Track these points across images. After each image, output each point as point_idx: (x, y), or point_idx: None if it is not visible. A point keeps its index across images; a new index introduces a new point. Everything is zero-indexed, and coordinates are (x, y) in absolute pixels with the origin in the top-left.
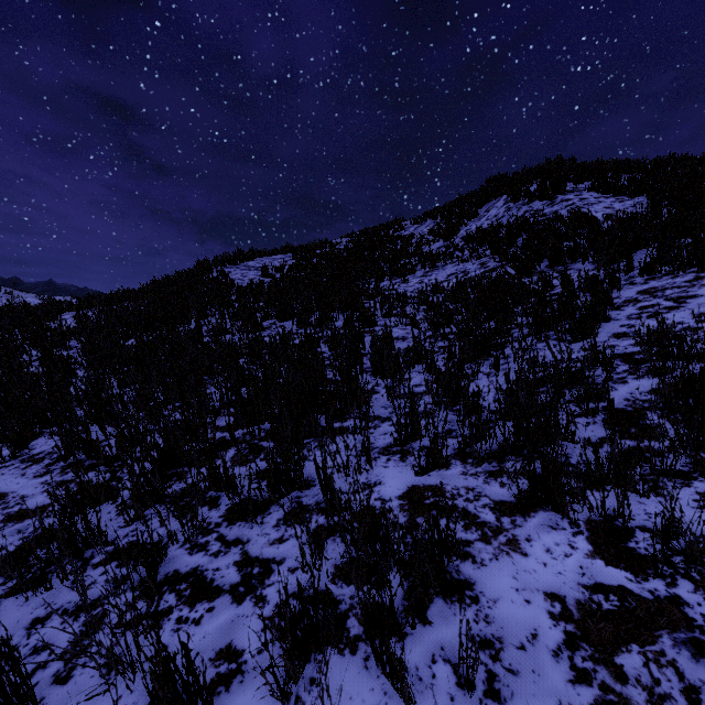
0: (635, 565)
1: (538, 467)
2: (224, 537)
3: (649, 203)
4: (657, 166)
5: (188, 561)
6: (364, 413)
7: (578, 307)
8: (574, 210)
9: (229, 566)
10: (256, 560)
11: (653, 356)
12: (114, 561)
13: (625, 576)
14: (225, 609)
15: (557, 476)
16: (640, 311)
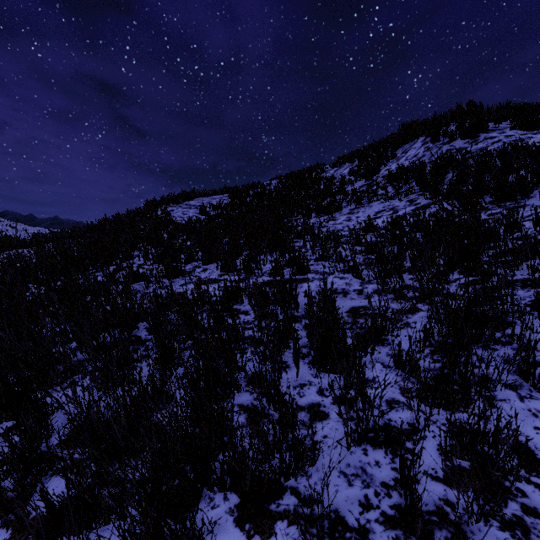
0: None
1: None
2: None
3: None
4: None
5: None
6: None
7: None
8: (516, 143)
9: None
10: None
11: None
12: None
13: None
14: None
15: None
16: None
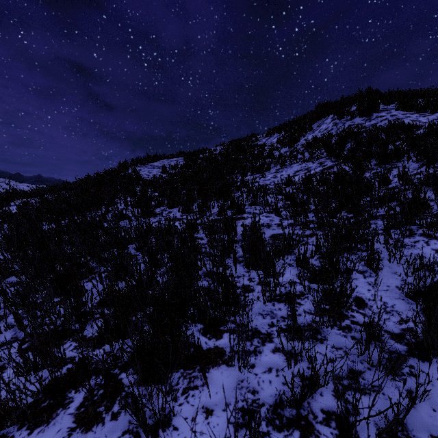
0: None
1: None
2: None
3: None
4: None
5: None
6: (244, 348)
7: None
8: (394, 122)
9: None
10: None
11: None
12: None
13: None
14: None
15: None
16: None
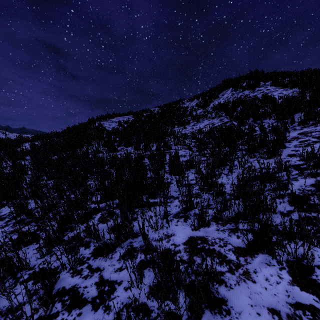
0: (317, 291)
1: (256, 227)
2: (91, 266)
3: (299, 91)
4: (302, 74)
5: (71, 281)
6: (165, 196)
7: (270, 141)
8: (264, 95)
9: (92, 285)
10: (106, 281)
11: (312, 167)
12: (31, 280)
13: (313, 298)
14: (87, 314)
15: (270, 236)
16: (300, 143)
